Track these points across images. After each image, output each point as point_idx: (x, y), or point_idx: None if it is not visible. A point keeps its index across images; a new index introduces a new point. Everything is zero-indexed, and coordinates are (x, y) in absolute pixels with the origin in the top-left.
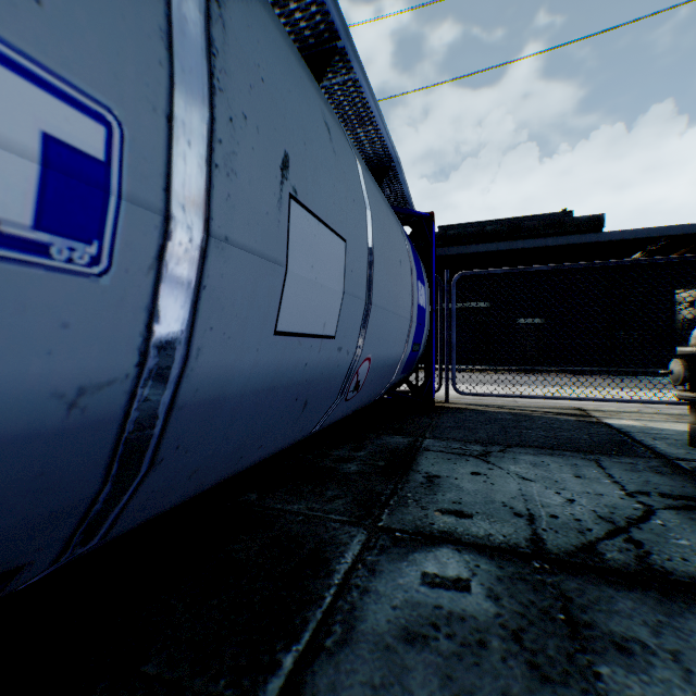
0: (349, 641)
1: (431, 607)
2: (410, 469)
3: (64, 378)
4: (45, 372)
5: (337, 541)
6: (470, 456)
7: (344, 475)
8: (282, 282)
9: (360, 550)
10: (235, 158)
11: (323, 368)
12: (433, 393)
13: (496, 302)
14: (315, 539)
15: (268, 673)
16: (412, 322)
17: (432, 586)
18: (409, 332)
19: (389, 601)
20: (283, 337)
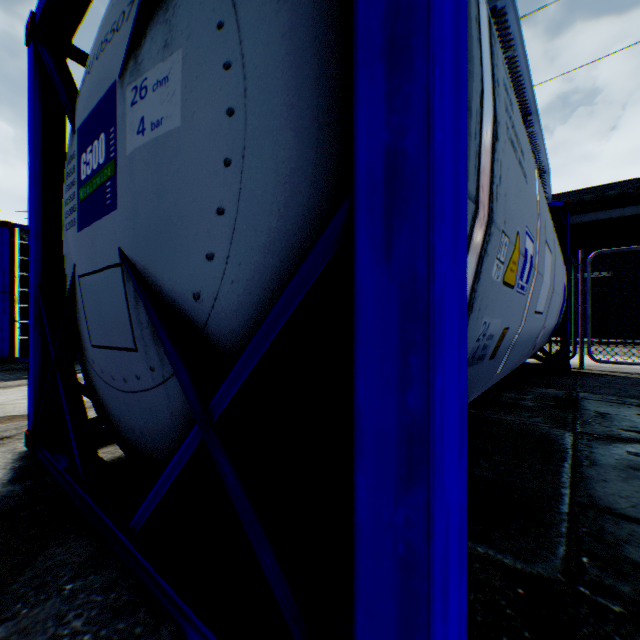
0: (595, 465)
1: (639, 462)
2: (578, 408)
3: (513, 330)
4: (513, 328)
5: (553, 434)
6: (629, 405)
7: (526, 407)
8: (540, 286)
9: (573, 439)
10: (540, 234)
11: (534, 332)
12: (568, 359)
13: (619, 271)
14: (537, 432)
15: (559, 467)
16: (560, 299)
17: (635, 456)
18: (558, 307)
19: (610, 457)
20: (534, 314)
